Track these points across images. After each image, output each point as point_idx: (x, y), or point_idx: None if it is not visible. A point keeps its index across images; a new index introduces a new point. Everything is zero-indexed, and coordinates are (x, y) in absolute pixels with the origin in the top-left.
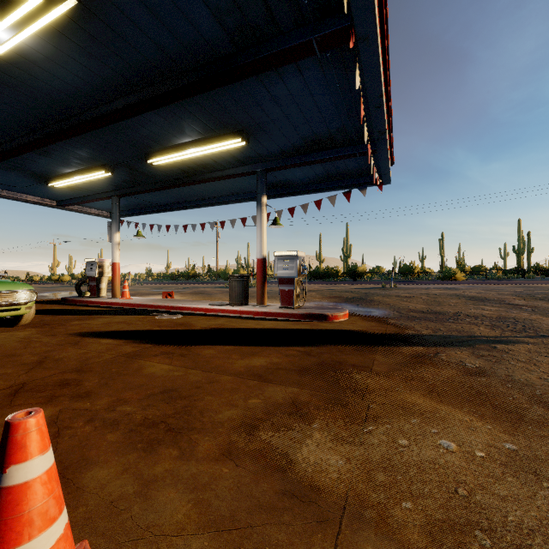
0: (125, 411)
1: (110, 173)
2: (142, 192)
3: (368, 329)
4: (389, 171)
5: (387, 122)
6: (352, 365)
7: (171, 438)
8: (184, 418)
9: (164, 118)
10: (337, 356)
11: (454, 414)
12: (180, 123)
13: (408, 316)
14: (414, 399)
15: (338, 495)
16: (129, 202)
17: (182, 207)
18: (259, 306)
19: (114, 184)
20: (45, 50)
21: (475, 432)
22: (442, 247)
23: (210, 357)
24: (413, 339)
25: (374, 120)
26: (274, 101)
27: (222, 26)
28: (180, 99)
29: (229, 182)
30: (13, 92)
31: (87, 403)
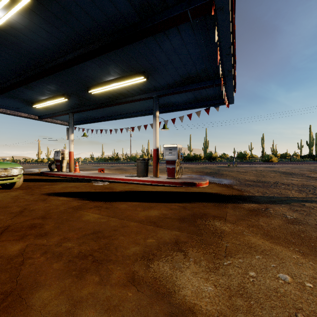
0: (67, 246)
1: (67, 99)
2: (86, 110)
3: (221, 192)
4: (233, 95)
5: (232, 65)
6: (213, 216)
7: (95, 267)
8: (104, 252)
9: (97, 65)
10: (203, 209)
11: (285, 253)
12: (107, 68)
13: (245, 183)
14: (256, 240)
15: (209, 316)
16: (79, 116)
17: (109, 119)
18: (154, 177)
19: (70, 106)
20: (25, 23)
21: (302, 267)
22: (263, 142)
23: (124, 209)
24: (250, 198)
25: (225, 63)
26: (163, 53)
27: (131, 4)
28: (106, 52)
29: (137, 103)
30: (8, 50)
31: (45, 240)
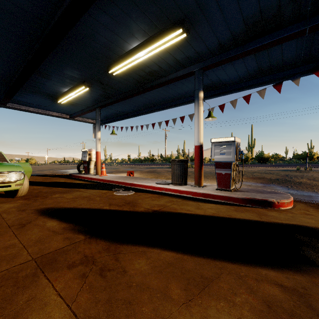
0: None
1: (88, 88)
2: (113, 103)
3: None
4: None
5: None
6: None
7: None
8: None
9: (112, 18)
10: None
11: None
12: (126, 22)
13: None
14: None
15: None
16: (108, 113)
17: (140, 113)
18: (196, 186)
19: (95, 99)
20: None
21: None
22: None
23: (138, 284)
24: None
25: None
26: None
27: None
28: None
29: (171, 88)
30: None
31: None
